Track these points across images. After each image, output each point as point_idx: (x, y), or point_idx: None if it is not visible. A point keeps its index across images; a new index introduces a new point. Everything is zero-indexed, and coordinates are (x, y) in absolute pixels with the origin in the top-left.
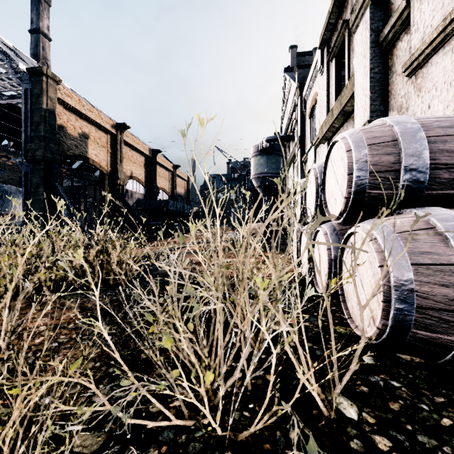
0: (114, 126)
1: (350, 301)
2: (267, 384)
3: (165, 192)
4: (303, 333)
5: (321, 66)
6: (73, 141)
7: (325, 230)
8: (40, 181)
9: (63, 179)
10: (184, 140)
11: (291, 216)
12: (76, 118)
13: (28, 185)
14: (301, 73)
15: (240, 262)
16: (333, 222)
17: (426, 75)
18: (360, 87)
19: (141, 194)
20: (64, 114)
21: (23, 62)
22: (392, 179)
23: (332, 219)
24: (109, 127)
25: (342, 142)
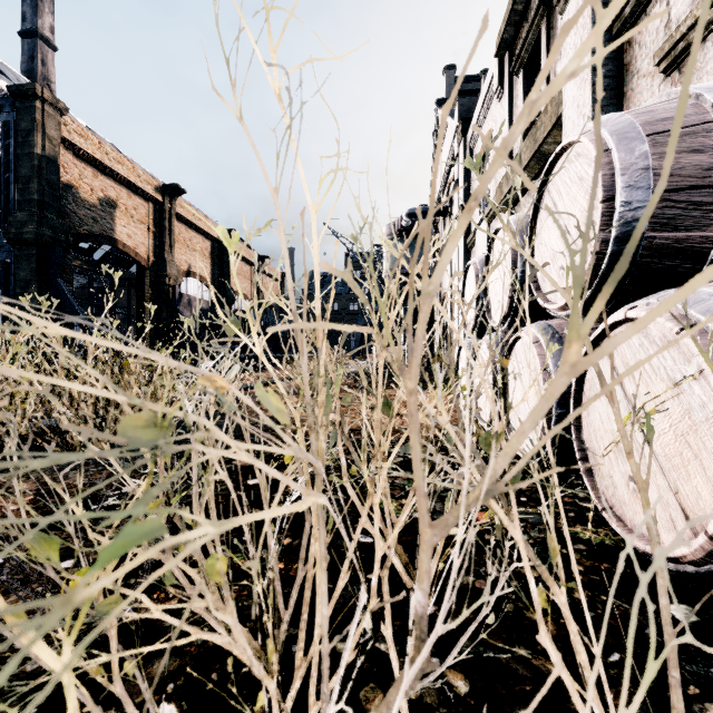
0: (160, 189)
1: (607, 473)
2: (452, 706)
3: (245, 299)
4: (575, 573)
5: (499, 85)
6: (89, 211)
7: (535, 335)
8: (30, 275)
9: (75, 276)
10: (215, 0)
11: (516, 245)
12: (94, 173)
13: (11, 282)
14: (465, 103)
15: (388, 337)
16: (556, 315)
17: (702, 64)
18: (572, 104)
19: (205, 302)
20: (74, 166)
21: (3, 77)
22: (705, 205)
23: (555, 307)
24: (151, 190)
25: (587, 138)
